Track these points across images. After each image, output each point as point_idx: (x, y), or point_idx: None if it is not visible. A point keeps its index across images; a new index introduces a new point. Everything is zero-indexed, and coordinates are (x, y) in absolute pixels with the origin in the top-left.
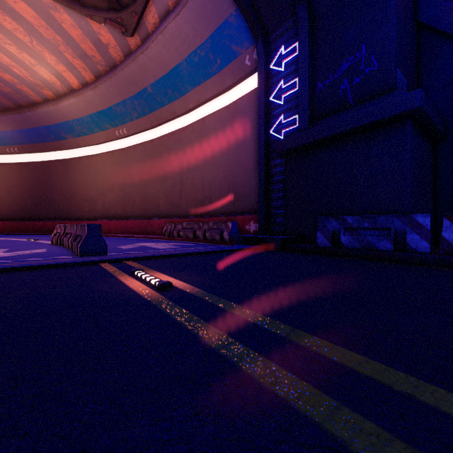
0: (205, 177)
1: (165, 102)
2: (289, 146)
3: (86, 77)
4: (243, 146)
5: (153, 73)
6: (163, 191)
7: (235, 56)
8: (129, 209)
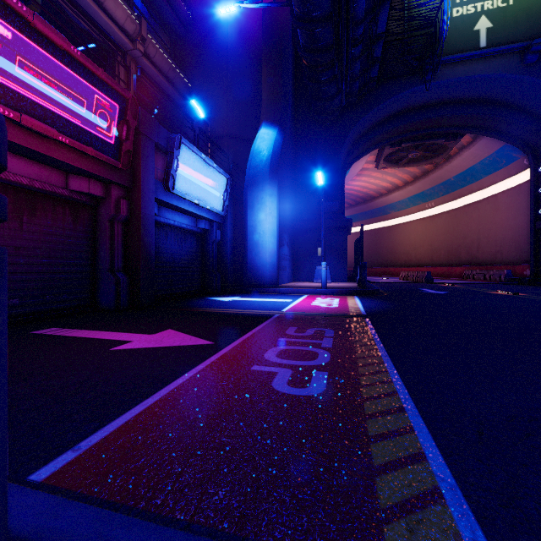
0: (497, 236)
1: (465, 185)
2: None
3: (408, 180)
4: (525, 216)
5: (455, 172)
6: (463, 246)
7: (515, 159)
8: (436, 259)
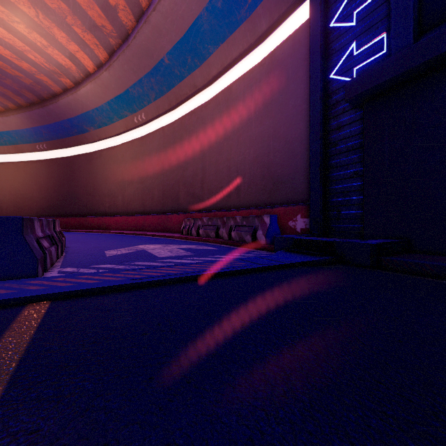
0: (232, 160)
1: (185, 74)
2: (374, 83)
3: (100, 56)
4: (283, 112)
5: (169, 37)
6: (183, 181)
7: None
8: (148, 204)
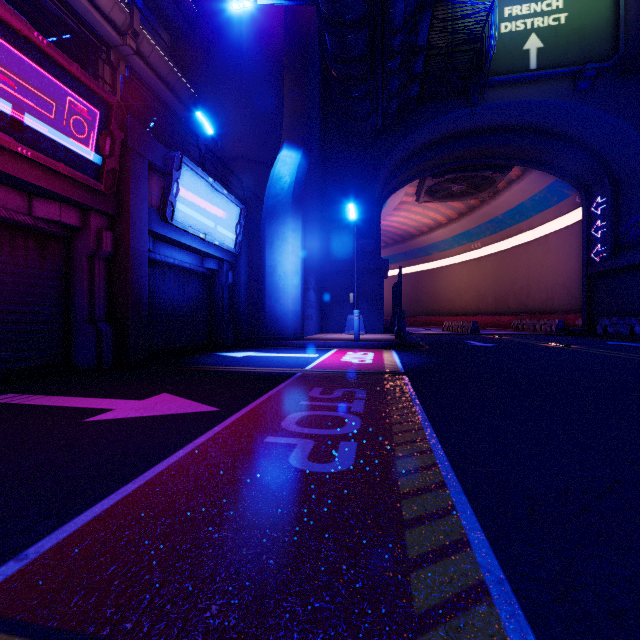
0: (548, 282)
1: (514, 224)
2: (595, 271)
3: (452, 216)
4: (577, 260)
5: (503, 209)
6: (512, 292)
7: (567, 196)
8: (483, 307)
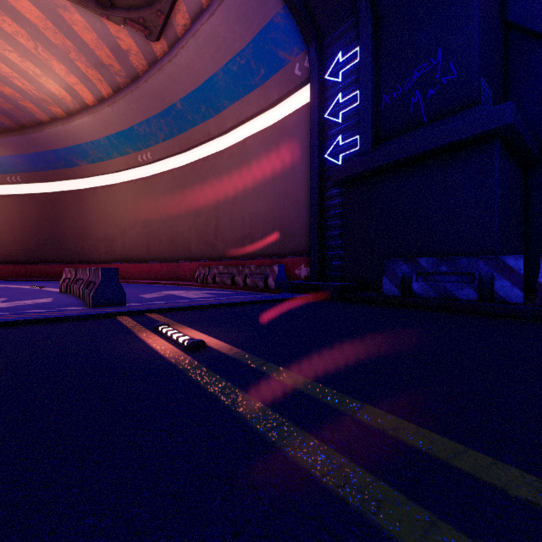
0: (246, 211)
1: (198, 121)
2: (348, 173)
3: (103, 91)
4: (291, 174)
5: (184, 86)
6: (195, 228)
7: (282, 64)
8: (155, 250)
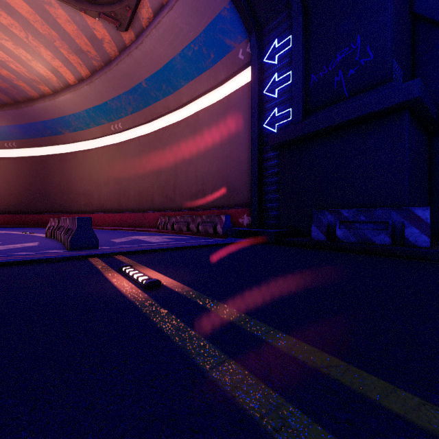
0: (199, 170)
1: (160, 97)
2: (282, 139)
3: (82, 72)
4: (236, 140)
5: (148, 68)
6: (157, 185)
7: (228, 50)
8: (125, 203)
